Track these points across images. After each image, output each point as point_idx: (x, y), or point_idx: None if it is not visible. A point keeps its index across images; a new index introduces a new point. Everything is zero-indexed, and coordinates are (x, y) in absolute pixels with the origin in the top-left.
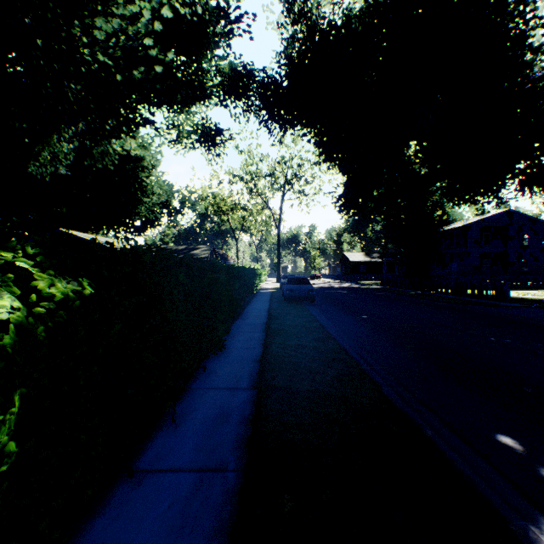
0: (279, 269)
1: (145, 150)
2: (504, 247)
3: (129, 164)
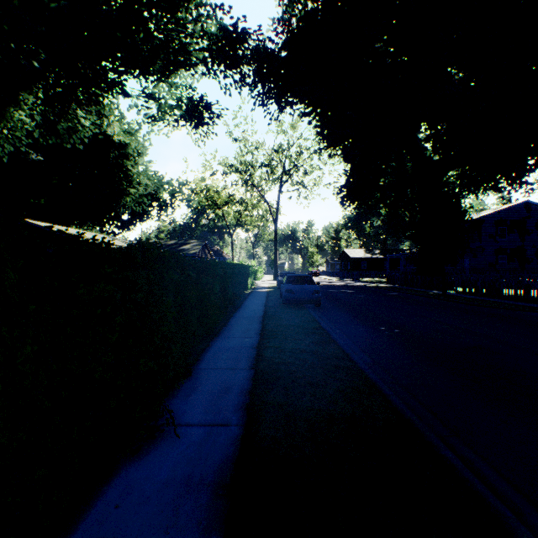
0: (276, 266)
1: (131, 137)
2: (521, 242)
3: (113, 151)
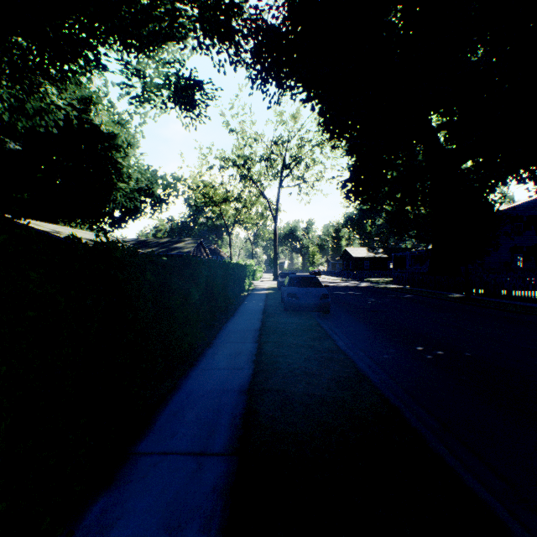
0: (276, 266)
1: (121, 128)
2: None
3: (101, 143)
